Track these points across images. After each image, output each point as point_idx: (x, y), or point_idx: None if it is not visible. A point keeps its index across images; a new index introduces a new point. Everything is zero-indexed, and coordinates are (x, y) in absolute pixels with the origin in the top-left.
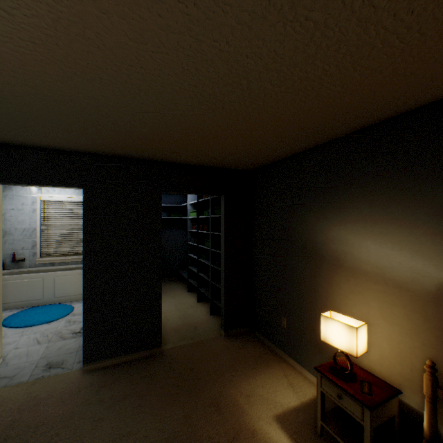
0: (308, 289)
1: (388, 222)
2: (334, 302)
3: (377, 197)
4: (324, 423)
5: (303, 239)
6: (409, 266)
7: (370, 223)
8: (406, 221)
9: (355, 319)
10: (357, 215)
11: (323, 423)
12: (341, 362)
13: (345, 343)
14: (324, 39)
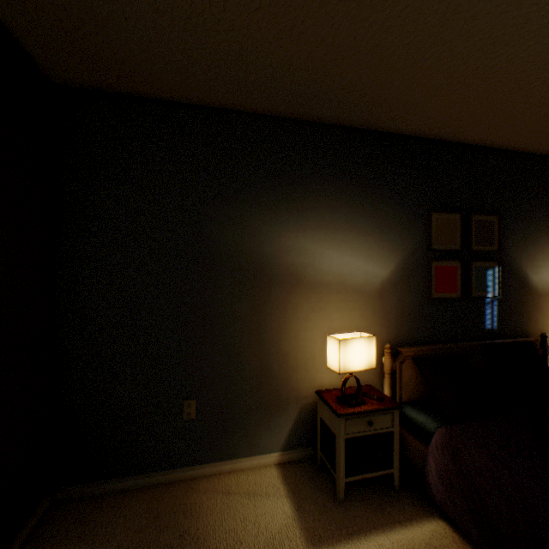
0: (247, 329)
1: (349, 230)
2: (291, 332)
3: (339, 203)
4: (350, 476)
5: (237, 252)
6: (364, 270)
7: (333, 230)
8: (362, 229)
9: (351, 332)
10: (319, 220)
11: (349, 478)
12: (329, 394)
13: (365, 360)
14: (543, 5)
